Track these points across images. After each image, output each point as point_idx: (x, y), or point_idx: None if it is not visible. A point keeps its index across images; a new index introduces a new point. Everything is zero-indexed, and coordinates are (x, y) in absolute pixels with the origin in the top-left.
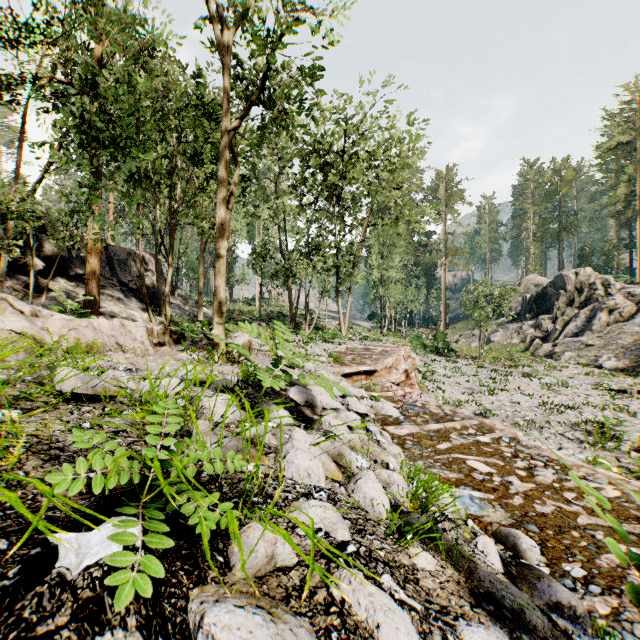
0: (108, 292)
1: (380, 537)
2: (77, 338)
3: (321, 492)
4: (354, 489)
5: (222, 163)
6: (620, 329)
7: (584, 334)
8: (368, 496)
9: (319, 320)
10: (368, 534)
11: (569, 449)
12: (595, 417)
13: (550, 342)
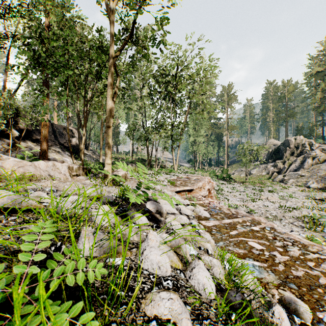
0: (53, 148)
1: (213, 320)
2: (23, 172)
3: (168, 281)
4: (190, 276)
5: (110, 75)
6: (318, 167)
7: (299, 170)
8: (201, 282)
9: (162, 163)
10: (204, 318)
11: (296, 231)
12: (308, 214)
13: (282, 174)
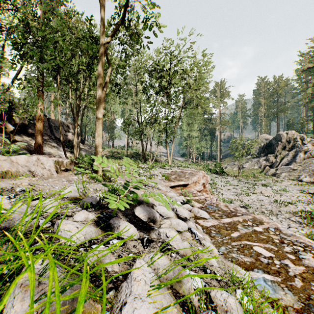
0: (48, 142)
1: None
2: None
3: None
4: None
5: (100, 63)
6: (310, 161)
7: (291, 164)
8: None
9: (157, 157)
10: None
11: (294, 227)
12: (304, 208)
13: (274, 168)
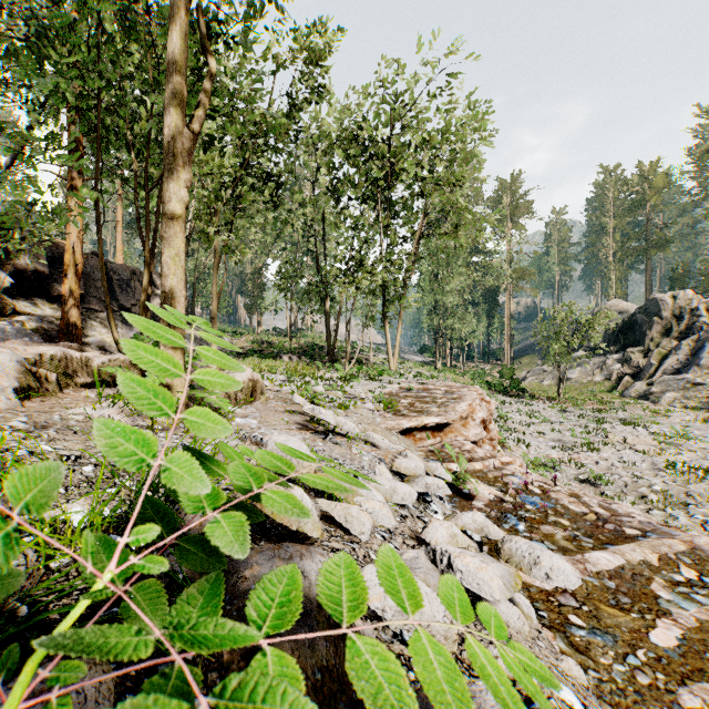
0: (102, 318)
1: None
2: None
3: None
4: None
5: (176, 35)
6: None
7: (689, 370)
8: None
9: (362, 353)
10: None
11: None
12: None
13: (644, 380)
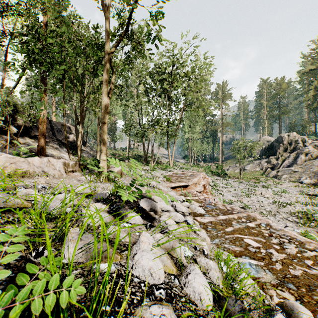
0: (51, 144)
1: None
2: (16, 168)
3: (160, 290)
4: (185, 283)
5: (105, 71)
6: (311, 163)
7: (293, 166)
8: (197, 291)
9: (158, 159)
10: None
11: (291, 227)
12: (302, 209)
13: (275, 170)
